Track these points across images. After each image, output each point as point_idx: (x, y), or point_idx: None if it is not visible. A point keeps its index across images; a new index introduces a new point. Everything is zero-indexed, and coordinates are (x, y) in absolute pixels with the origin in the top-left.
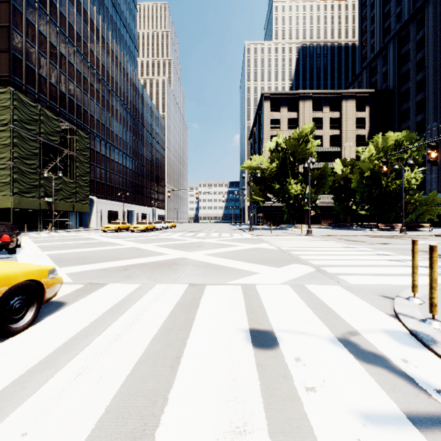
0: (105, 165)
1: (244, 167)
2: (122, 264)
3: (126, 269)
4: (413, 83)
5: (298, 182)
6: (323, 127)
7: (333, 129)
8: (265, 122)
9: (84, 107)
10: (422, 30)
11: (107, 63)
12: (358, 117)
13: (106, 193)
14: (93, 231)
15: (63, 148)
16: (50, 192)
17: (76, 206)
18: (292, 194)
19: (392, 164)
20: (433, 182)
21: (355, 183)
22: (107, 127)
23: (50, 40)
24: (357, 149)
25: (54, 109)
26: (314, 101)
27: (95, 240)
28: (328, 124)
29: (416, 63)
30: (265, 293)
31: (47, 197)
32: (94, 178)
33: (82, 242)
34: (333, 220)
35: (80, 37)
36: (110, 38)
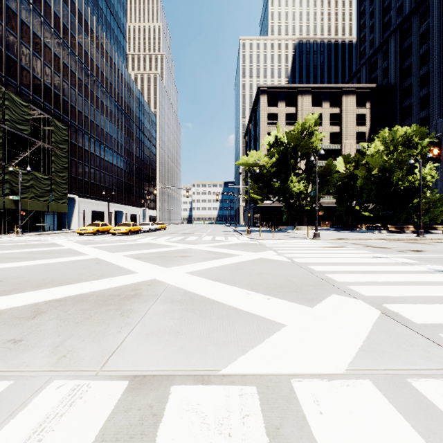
0: (88, 161)
1: (241, 163)
2: (41, 300)
3: (38, 312)
4: (416, 78)
5: (300, 180)
6: (322, 123)
7: (333, 125)
8: (262, 118)
9: (63, 96)
10: (425, 22)
11: (91, 50)
12: (359, 113)
13: (90, 192)
14: (69, 233)
15: (34, 139)
16: (18, 189)
17: (52, 205)
18: (294, 193)
19: (402, 160)
20: (439, 181)
21: (363, 181)
22: (91, 120)
23: (21, 18)
24: (363, 145)
25: (26, 96)
26: (313, 96)
27: (55, 247)
28: (327, 120)
29: (419, 56)
30: (336, 441)
31: (14, 195)
32: (75, 175)
33: (35, 251)
34: (333, 222)
35: (58, 18)
36: (95, 24)
